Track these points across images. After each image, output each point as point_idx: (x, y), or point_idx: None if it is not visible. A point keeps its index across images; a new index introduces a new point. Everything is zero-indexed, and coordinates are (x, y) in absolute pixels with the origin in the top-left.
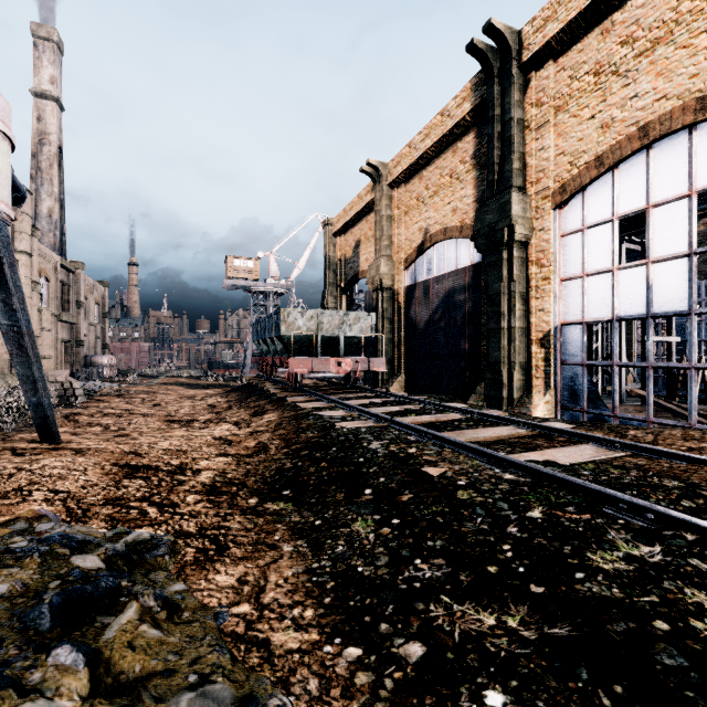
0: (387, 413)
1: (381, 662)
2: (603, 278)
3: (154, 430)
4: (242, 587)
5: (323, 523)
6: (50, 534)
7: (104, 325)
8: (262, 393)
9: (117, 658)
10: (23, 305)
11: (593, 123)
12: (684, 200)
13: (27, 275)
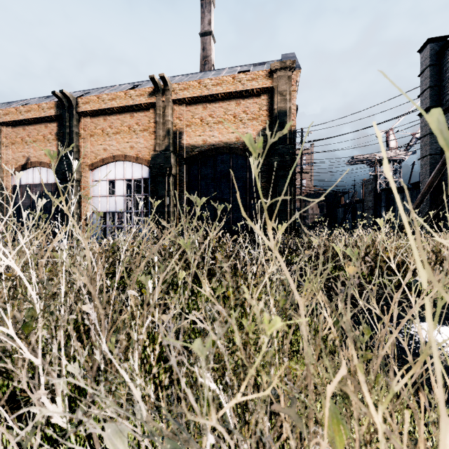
0: None
1: None
2: (105, 198)
3: None
4: None
5: None
6: None
7: None
8: None
9: None
10: None
11: (102, 147)
12: (123, 180)
13: None
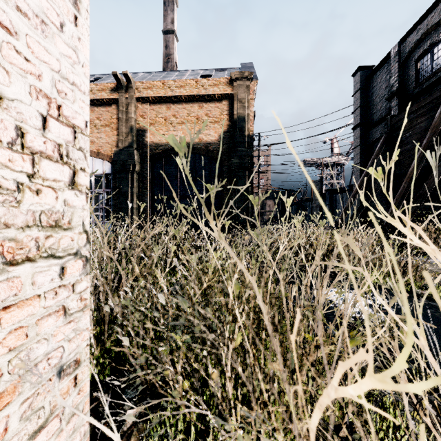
0: None
1: None
2: None
3: None
4: None
5: None
6: None
7: None
8: None
9: None
10: None
11: None
12: None
13: None
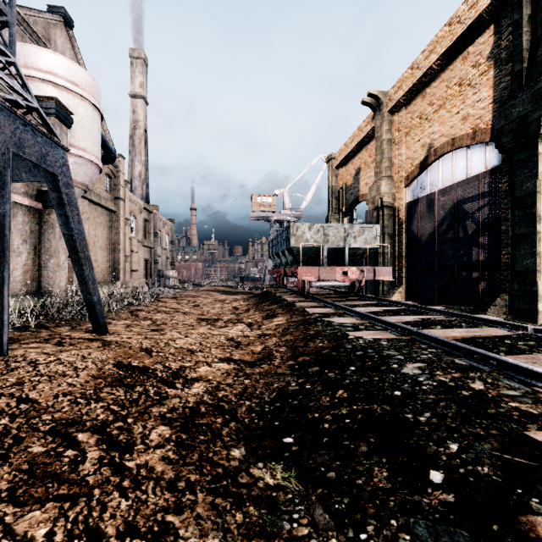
0: (404, 323)
1: None
2: None
3: (185, 326)
4: None
5: None
6: None
7: (172, 249)
8: (274, 299)
9: None
10: (77, 217)
11: None
12: None
13: (121, 214)
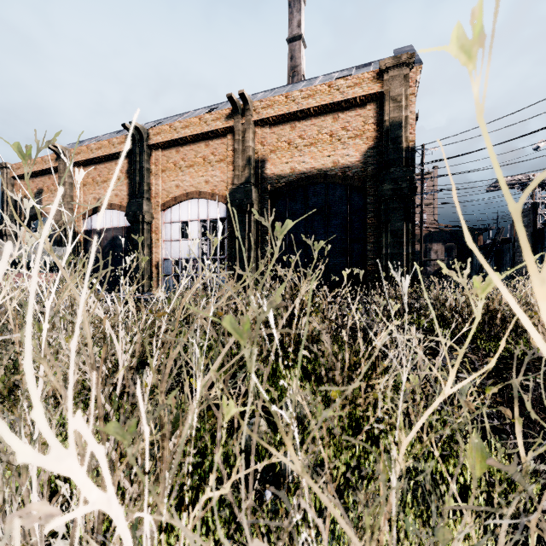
0: None
1: None
2: (177, 243)
3: None
4: None
5: None
6: None
7: None
8: None
9: None
10: None
11: (174, 183)
12: (197, 221)
13: None
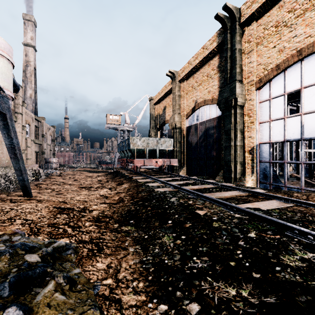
0: (178, 184)
1: (177, 314)
2: (279, 122)
3: (73, 191)
4: (109, 269)
5: (148, 237)
6: (17, 242)
7: (53, 145)
8: (122, 175)
9: (41, 313)
10: (16, 135)
11: (275, 49)
12: None
13: (20, 123)
